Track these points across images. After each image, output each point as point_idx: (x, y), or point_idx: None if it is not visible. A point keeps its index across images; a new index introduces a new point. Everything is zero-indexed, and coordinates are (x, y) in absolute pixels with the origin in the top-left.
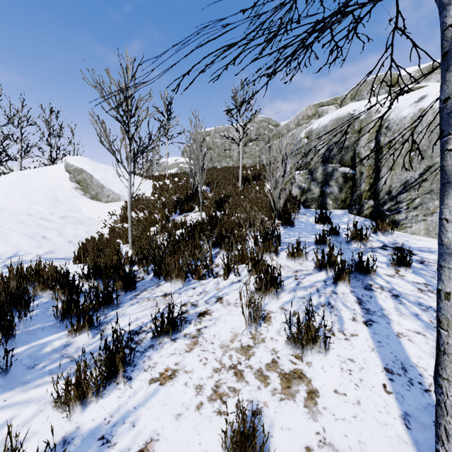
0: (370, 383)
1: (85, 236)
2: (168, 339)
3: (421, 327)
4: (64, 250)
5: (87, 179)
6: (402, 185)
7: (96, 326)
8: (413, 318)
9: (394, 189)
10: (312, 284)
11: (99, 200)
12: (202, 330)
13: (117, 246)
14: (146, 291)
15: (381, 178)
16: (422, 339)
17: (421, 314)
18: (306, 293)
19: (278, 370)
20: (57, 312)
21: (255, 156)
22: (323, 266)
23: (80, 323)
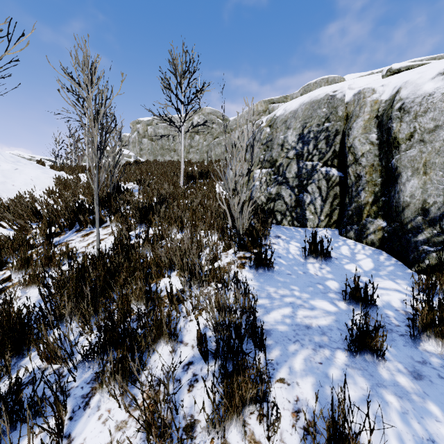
0: None
1: None
2: None
3: None
4: None
5: None
6: None
7: None
8: None
9: (433, 207)
10: None
11: None
12: None
13: None
14: None
15: (402, 186)
16: None
17: None
18: None
19: None
20: None
21: (202, 151)
22: None
23: None
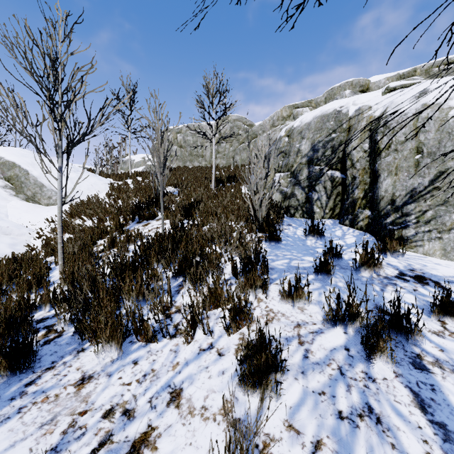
0: None
1: (7, 252)
2: None
3: None
4: None
5: (21, 176)
6: (409, 193)
7: None
8: None
9: (398, 198)
10: (328, 355)
11: (38, 202)
12: None
13: (44, 269)
14: (52, 369)
15: (380, 184)
16: None
17: None
18: (323, 379)
19: None
20: None
21: (229, 156)
22: (338, 319)
23: None
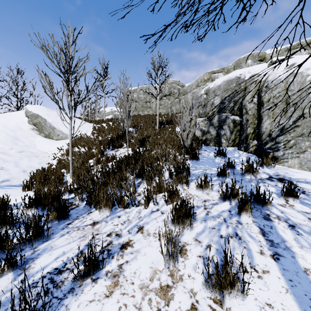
0: None
1: (38, 167)
2: (89, 279)
3: None
4: (19, 178)
5: (42, 122)
6: (280, 129)
7: (20, 265)
8: None
9: (273, 133)
10: (219, 213)
11: (51, 138)
12: (123, 267)
13: (61, 175)
14: (78, 219)
15: (263, 124)
16: None
17: None
18: (215, 223)
19: None
20: None
21: (167, 107)
22: (226, 197)
23: (1, 266)
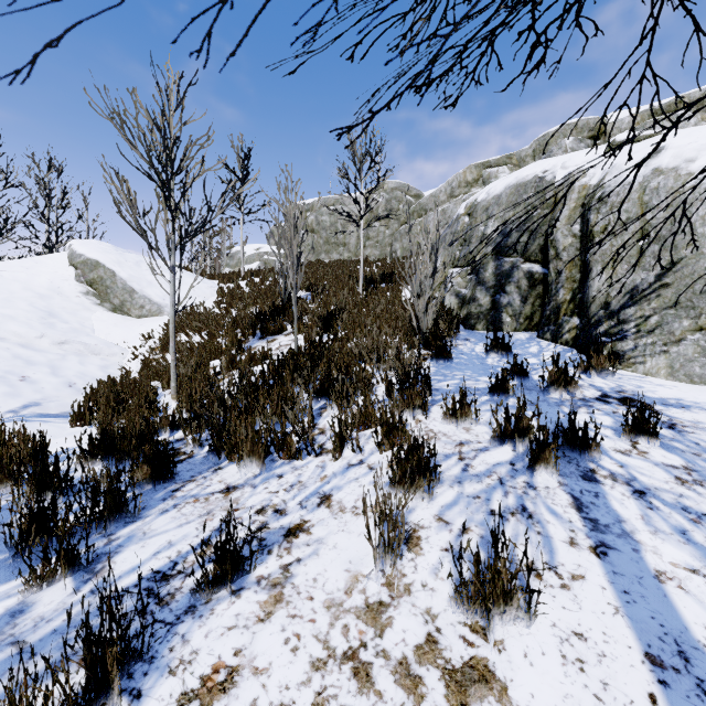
0: (624, 692)
1: (99, 376)
2: (225, 590)
3: (697, 558)
4: (60, 400)
5: (107, 279)
6: (628, 293)
7: (85, 565)
8: (679, 540)
9: (614, 300)
10: (490, 469)
11: (127, 313)
12: (292, 569)
13: (152, 394)
14: (194, 481)
15: (591, 281)
16: (704, 585)
17: (691, 531)
18: (480, 487)
19: (440, 661)
20: (12, 536)
21: (384, 244)
22: (507, 435)
23: (51, 563)
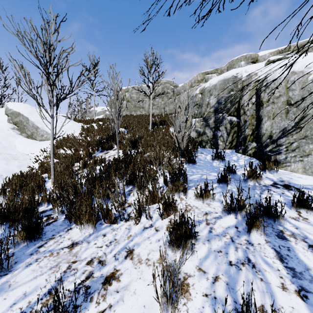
0: None
1: (16, 171)
2: None
3: None
4: None
5: (24, 121)
6: (281, 131)
7: None
8: None
9: (274, 134)
10: (224, 231)
11: (34, 138)
12: None
13: (42, 181)
14: (53, 239)
15: (262, 125)
16: None
17: None
18: (221, 244)
19: None
20: None
21: (161, 107)
22: (231, 209)
23: None
